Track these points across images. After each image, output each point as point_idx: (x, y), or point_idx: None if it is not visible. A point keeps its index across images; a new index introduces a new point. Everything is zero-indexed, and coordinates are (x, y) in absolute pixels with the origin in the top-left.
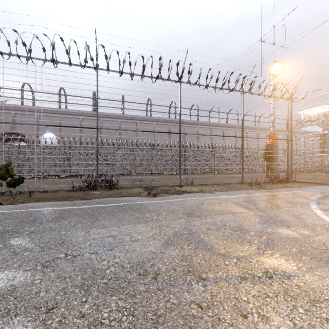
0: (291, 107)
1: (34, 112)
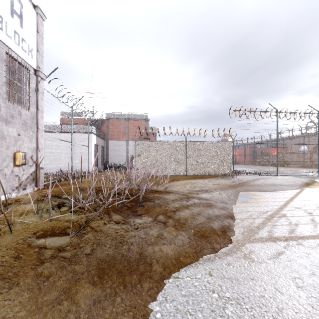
0: None
1: None
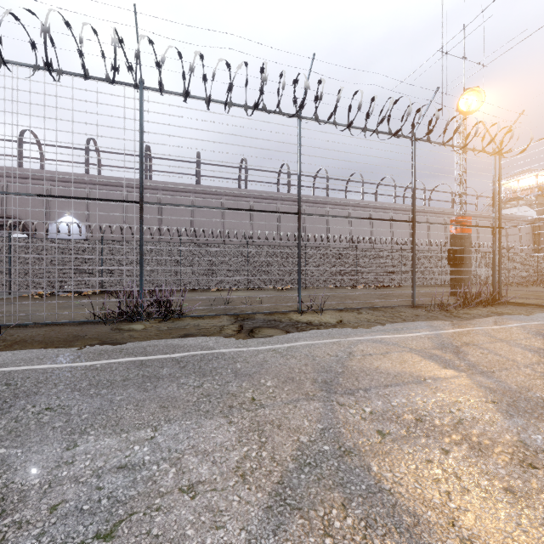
0: (500, 168)
1: (41, 180)
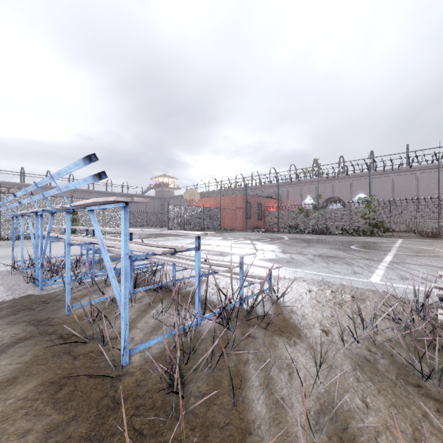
0: None
1: (348, 178)
